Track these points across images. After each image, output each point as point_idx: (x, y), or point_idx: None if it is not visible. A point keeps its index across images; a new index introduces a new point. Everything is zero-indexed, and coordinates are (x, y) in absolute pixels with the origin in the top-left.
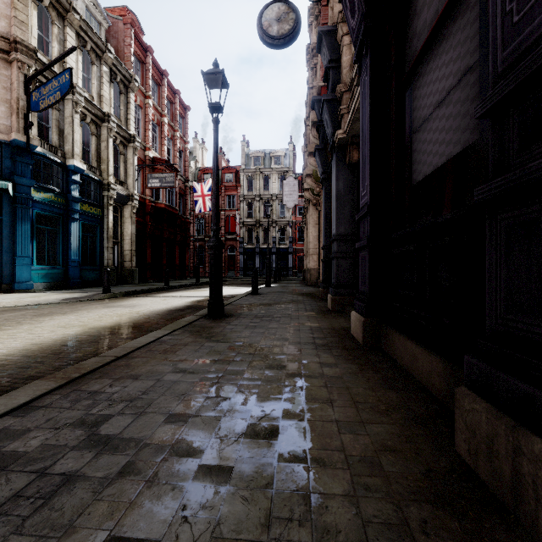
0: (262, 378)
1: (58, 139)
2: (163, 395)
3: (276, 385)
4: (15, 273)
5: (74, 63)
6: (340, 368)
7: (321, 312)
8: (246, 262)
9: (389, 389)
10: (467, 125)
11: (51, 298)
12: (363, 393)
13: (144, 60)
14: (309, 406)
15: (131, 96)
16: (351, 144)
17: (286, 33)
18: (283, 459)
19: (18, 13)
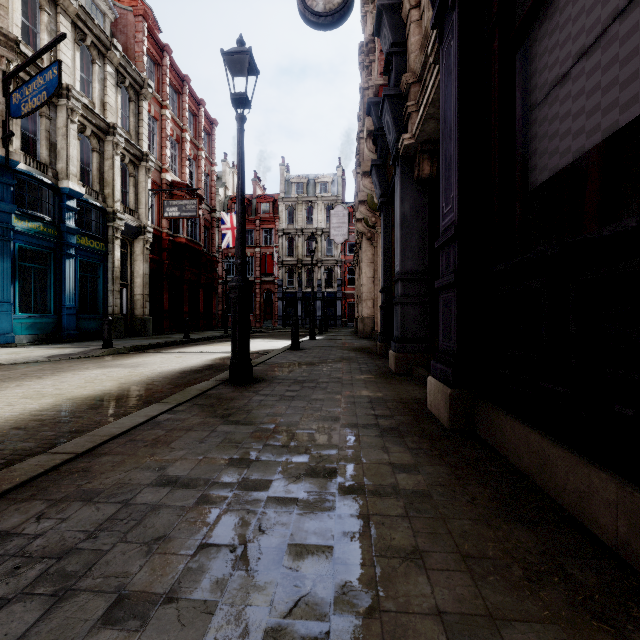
0: (300, 497)
1: (48, 154)
2: (123, 542)
3: (322, 514)
4: None
5: (69, 61)
6: (423, 475)
7: (381, 374)
8: (286, 310)
9: (514, 523)
10: None
11: (33, 355)
12: (473, 532)
13: (160, 62)
14: (383, 570)
15: (144, 105)
16: (420, 153)
17: (335, 8)
18: None
19: None
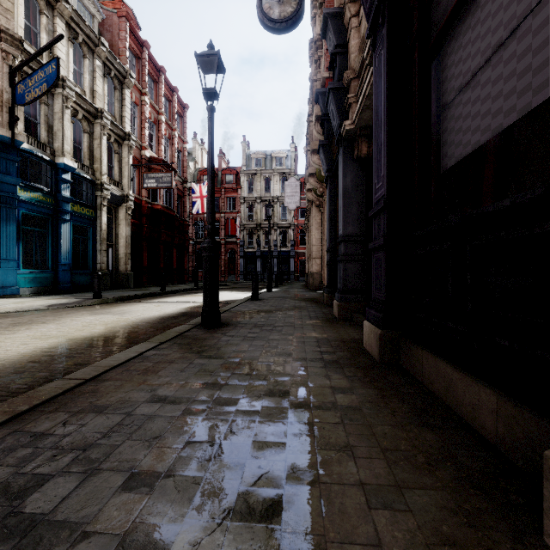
0: (261, 410)
1: (46, 135)
2: (130, 440)
3: (278, 422)
4: None
5: (64, 56)
6: (356, 395)
7: (327, 320)
8: (247, 266)
9: (423, 428)
10: (527, 85)
11: (35, 304)
12: (391, 434)
13: (140, 55)
14: (323, 458)
15: (126, 93)
16: (359, 136)
17: (289, 16)
18: None
19: (2, 1)
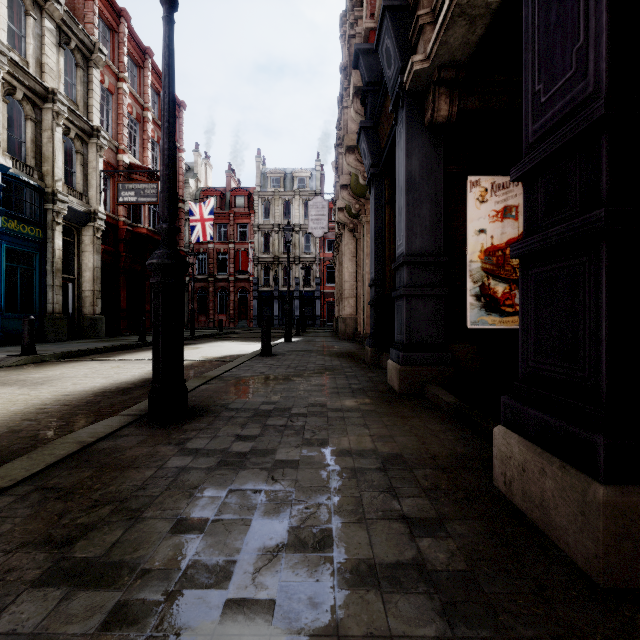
0: None
1: None
2: None
3: None
4: None
5: None
6: None
7: (381, 396)
8: (262, 309)
9: None
10: None
11: None
12: None
13: (116, 28)
14: None
15: (94, 73)
16: (436, 85)
17: None
18: None
19: None
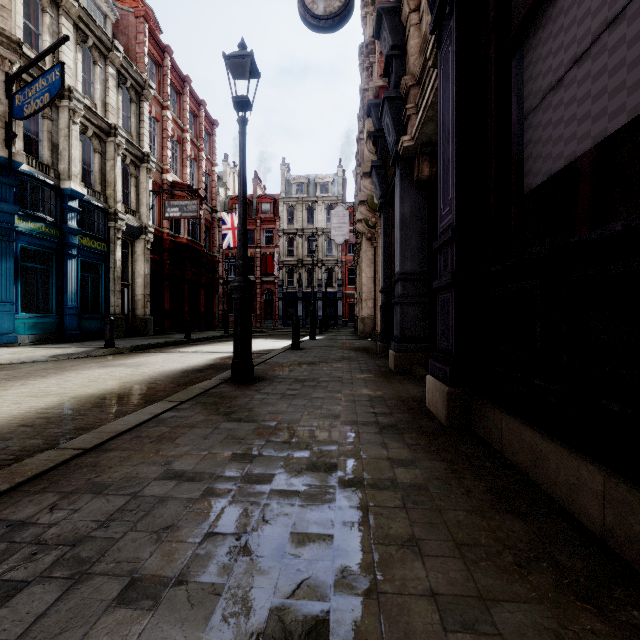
0: (302, 489)
1: (50, 155)
2: (133, 531)
3: (323, 506)
4: None
5: (71, 62)
6: (420, 469)
7: (381, 373)
8: (287, 310)
9: (507, 514)
10: None
11: (36, 355)
12: (467, 522)
13: (161, 63)
14: (381, 556)
15: (145, 106)
16: (420, 154)
17: (336, 11)
18: None
19: None
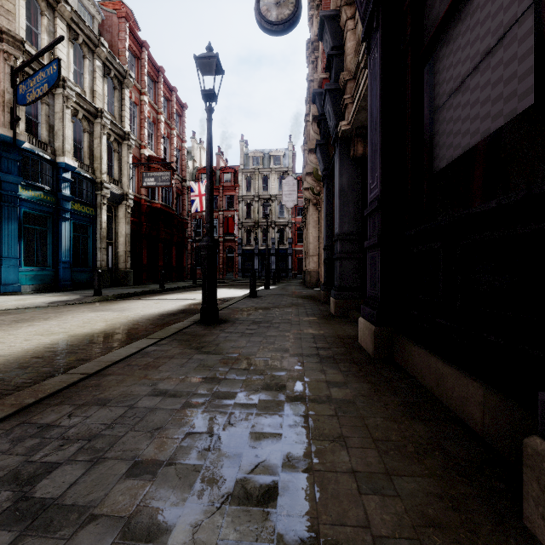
0: (258, 403)
1: (47, 135)
2: (132, 431)
3: (274, 414)
4: (1, 275)
5: (64, 57)
6: (350, 389)
7: (323, 316)
8: (245, 264)
9: (414, 420)
10: (513, 91)
11: (37, 301)
12: (383, 425)
13: (139, 56)
14: (317, 447)
15: (126, 93)
16: (355, 136)
17: (286, 18)
18: (284, 544)
19: (4, 2)
